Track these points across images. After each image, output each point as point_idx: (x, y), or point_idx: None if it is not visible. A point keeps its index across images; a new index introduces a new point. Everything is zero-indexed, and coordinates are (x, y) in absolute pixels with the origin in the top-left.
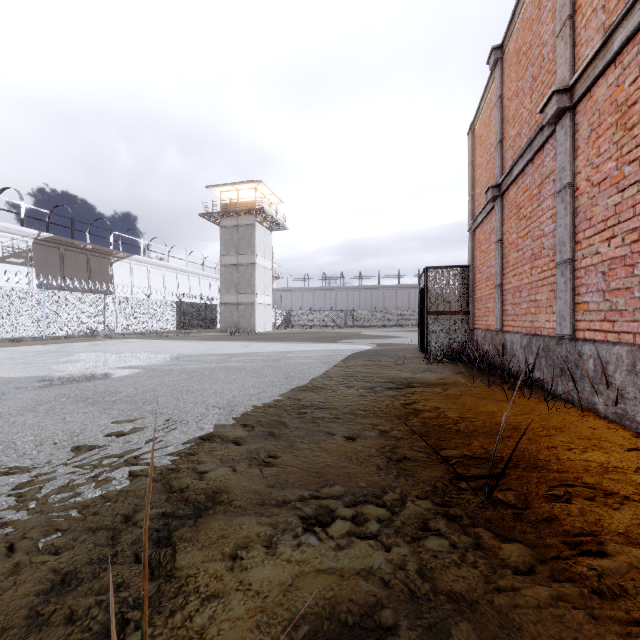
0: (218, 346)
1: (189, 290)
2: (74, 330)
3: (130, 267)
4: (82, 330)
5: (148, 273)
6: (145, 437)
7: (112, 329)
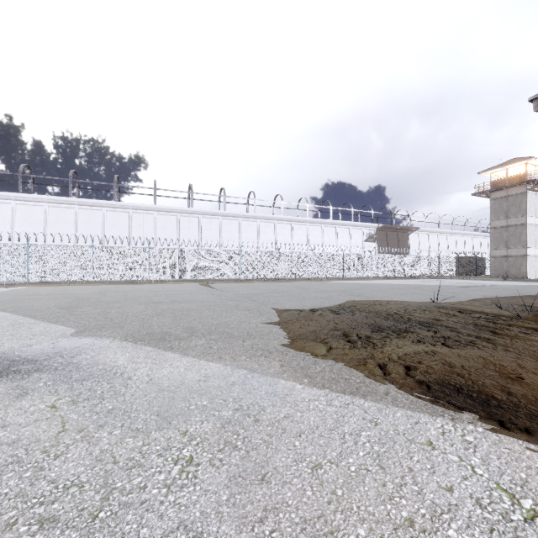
0: (510, 283)
1: (455, 247)
2: (407, 274)
3: (418, 236)
4: (409, 274)
5: (428, 238)
6: (526, 292)
7: (421, 274)
